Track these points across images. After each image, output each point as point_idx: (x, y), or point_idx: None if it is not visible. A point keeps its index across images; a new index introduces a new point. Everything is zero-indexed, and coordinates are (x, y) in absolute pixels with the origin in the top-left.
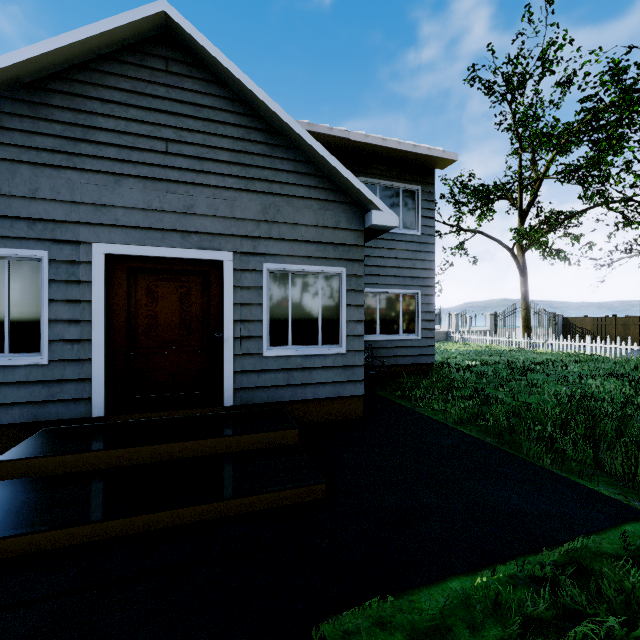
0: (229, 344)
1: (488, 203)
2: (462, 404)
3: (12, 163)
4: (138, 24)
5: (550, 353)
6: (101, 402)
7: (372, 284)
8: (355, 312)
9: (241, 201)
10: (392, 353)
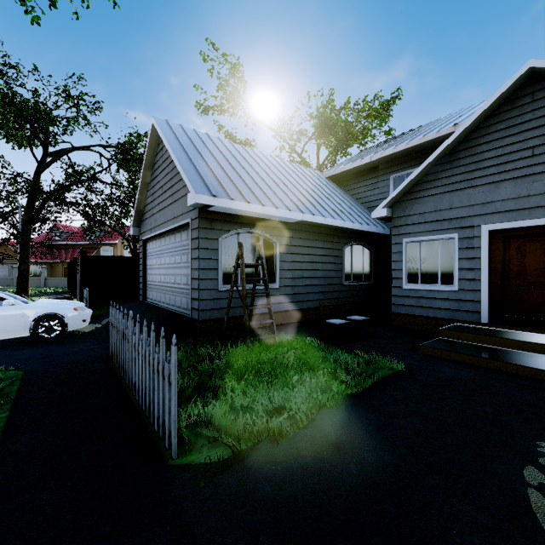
0: None
1: None
2: None
3: (441, 194)
4: (510, 87)
5: None
6: (486, 315)
7: None
8: None
9: None
10: None
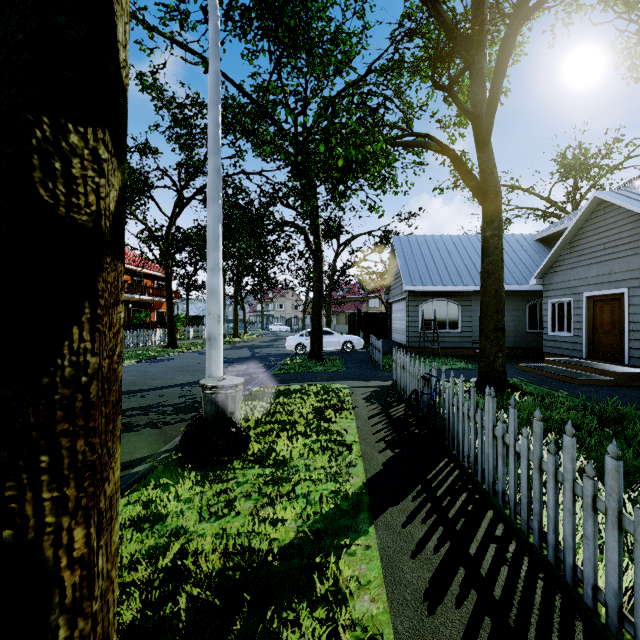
0: (626, 334)
1: None
2: None
3: (566, 270)
4: (589, 206)
5: None
6: (584, 352)
7: None
8: None
9: (633, 260)
10: None
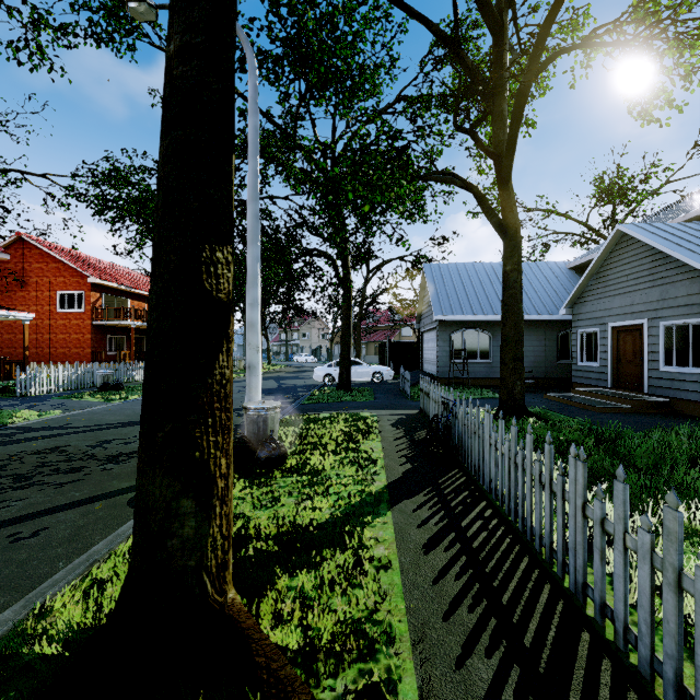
0: (646, 363)
1: None
2: None
3: (593, 301)
4: (613, 238)
5: None
6: (609, 382)
7: None
8: None
9: (651, 293)
10: None
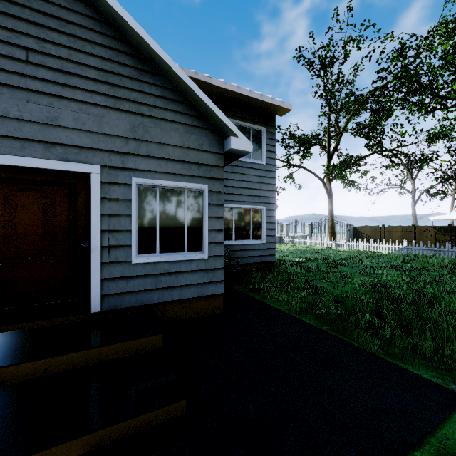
0: (97, 253)
1: (307, 147)
2: (299, 295)
3: None
4: None
5: (348, 251)
6: None
7: (229, 201)
8: (216, 223)
9: (109, 118)
10: (244, 254)
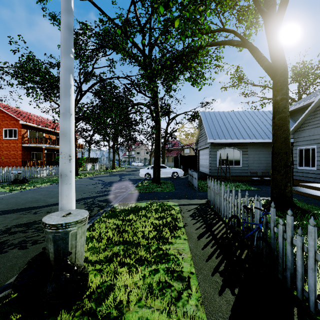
0: None
1: None
2: None
3: (311, 129)
4: None
5: None
6: None
7: None
8: None
9: None
10: None
